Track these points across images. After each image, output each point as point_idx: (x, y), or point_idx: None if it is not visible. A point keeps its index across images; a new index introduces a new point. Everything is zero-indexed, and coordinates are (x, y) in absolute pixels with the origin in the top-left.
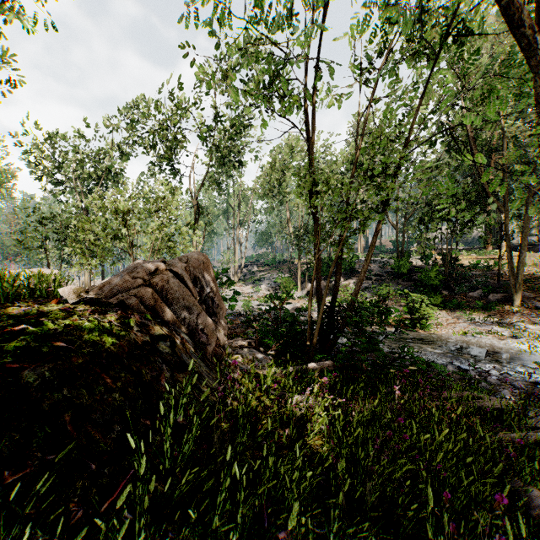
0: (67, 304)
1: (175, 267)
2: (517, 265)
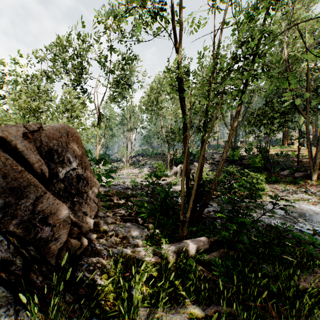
0: None
1: (3, 131)
2: (315, 153)
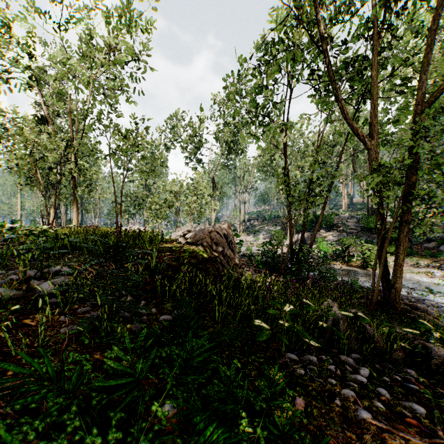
0: (181, 244)
1: (217, 230)
2: None
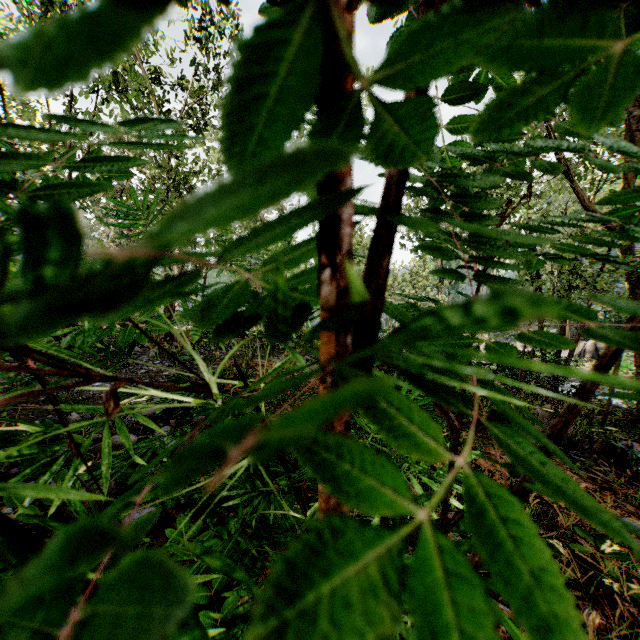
0: None
1: None
2: None
